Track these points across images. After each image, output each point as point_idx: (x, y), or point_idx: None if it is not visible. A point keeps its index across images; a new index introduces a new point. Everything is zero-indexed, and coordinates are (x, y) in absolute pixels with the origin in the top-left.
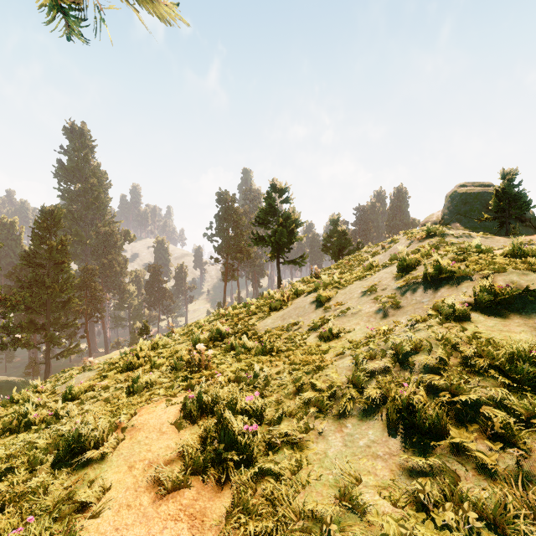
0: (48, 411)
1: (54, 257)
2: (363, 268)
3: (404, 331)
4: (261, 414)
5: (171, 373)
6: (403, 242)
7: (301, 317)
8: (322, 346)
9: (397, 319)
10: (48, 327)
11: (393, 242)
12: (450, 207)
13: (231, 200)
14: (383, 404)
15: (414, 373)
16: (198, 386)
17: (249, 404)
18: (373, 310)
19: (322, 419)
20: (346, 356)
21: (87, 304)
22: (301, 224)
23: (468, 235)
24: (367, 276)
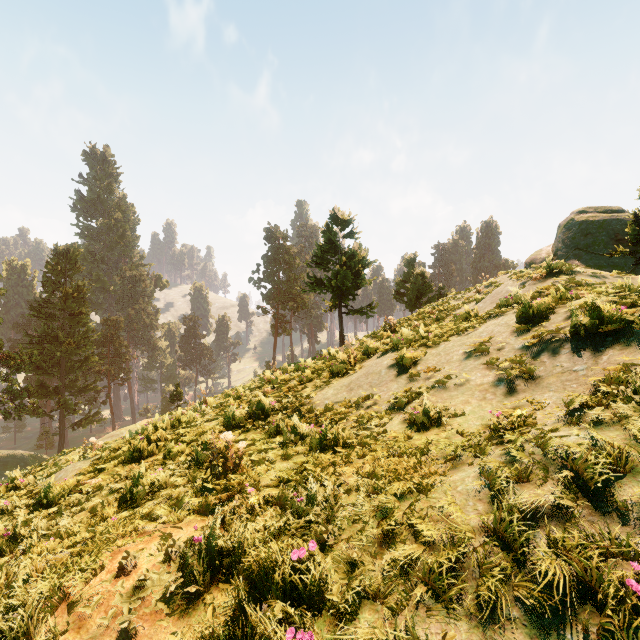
0: (4, 529)
1: (69, 307)
2: (457, 319)
3: (564, 423)
4: (320, 592)
5: (190, 468)
6: (510, 284)
7: (376, 388)
8: (414, 438)
9: (534, 397)
10: (63, 391)
11: (491, 285)
12: (566, 239)
13: (282, 237)
14: (580, 601)
15: (636, 530)
16: (217, 510)
17: (297, 564)
18: (488, 381)
19: (442, 617)
20: (462, 463)
21: (110, 363)
22: (369, 265)
23: (598, 275)
24: (467, 330)
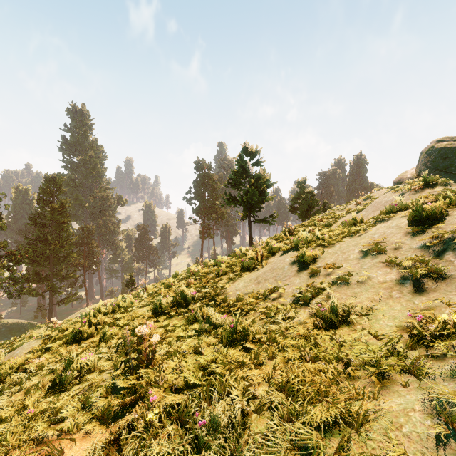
0: None
1: (55, 218)
2: (345, 224)
3: None
4: None
5: (118, 351)
6: (388, 196)
7: (281, 282)
8: (323, 337)
9: (450, 298)
10: (51, 278)
11: (368, 199)
12: (428, 163)
13: (207, 167)
14: None
15: None
16: (114, 423)
17: None
18: (391, 278)
19: None
20: (391, 380)
21: (85, 258)
22: (271, 185)
23: None
24: (358, 232)
